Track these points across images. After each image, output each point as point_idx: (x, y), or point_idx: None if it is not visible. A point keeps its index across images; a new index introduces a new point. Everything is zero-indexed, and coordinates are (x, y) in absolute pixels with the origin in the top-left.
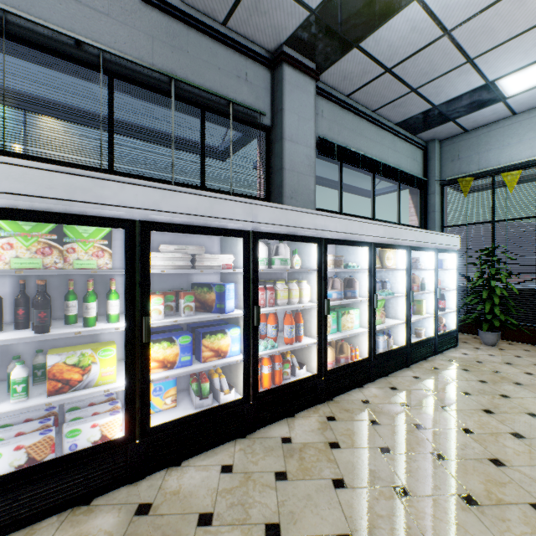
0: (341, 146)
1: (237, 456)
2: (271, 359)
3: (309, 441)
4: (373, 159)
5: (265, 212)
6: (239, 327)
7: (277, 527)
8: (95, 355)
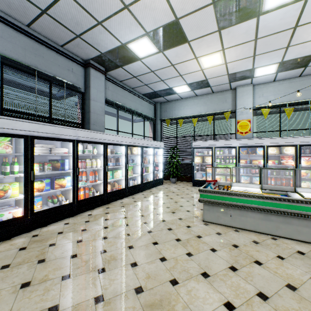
0: (117, 103)
1: (70, 221)
2: (84, 189)
3: (98, 213)
4: (132, 109)
5: (82, 133)
6: (70, 176)
7: (85, 229)
8: (10, 186)
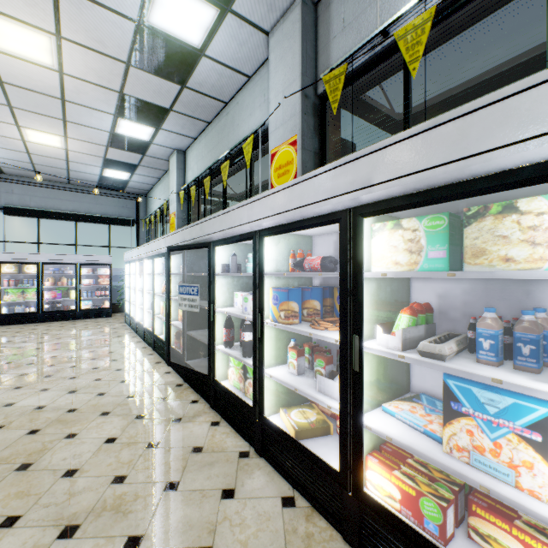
0: (26, 209)
1: None
2: None
3: None
4: (64, 212)
5: None
6: None
7: None
8: None
